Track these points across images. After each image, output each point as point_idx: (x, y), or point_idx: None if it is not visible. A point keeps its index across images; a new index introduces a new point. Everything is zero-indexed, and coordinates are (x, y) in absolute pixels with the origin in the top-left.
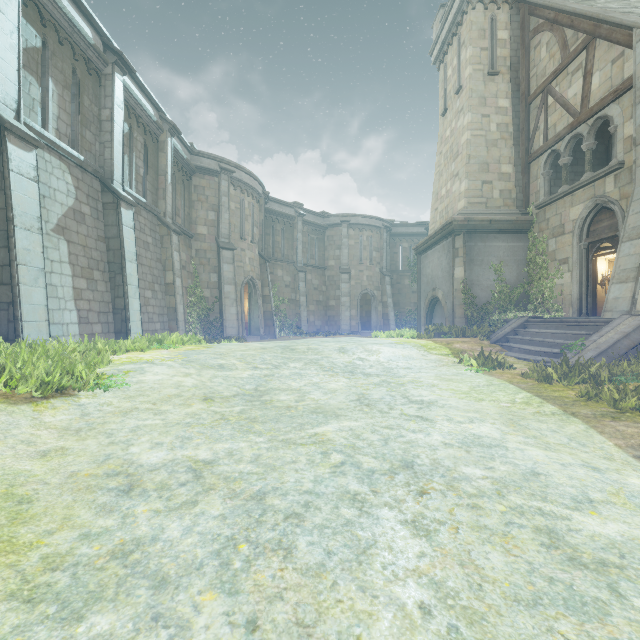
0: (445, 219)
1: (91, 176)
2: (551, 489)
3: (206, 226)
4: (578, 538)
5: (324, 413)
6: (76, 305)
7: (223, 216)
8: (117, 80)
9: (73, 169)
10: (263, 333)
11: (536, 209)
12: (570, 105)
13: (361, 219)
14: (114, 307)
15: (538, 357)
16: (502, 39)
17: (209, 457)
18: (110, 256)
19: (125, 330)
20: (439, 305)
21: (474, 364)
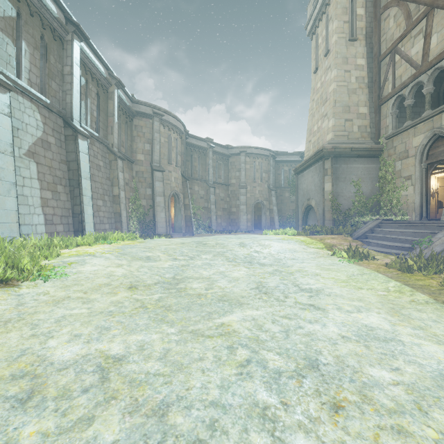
0: (317, 148)
1: (56, 115)
2: None
3: (143, 154)
4: None
5: (229, 301)
6: (43, 211)
7: (155, 147)
8: (75, 45)
9: (41, 109)
10: (184, 231)
11: (386, 139)
12: (413, 60)
13: (254, 150)
14: (73, 212)
15: (393, 250)
16: (359, 14)
17: (120, 352)
18: (70, 174)
19: (81, 229)
20: (312, 211)
21: (345, 256)
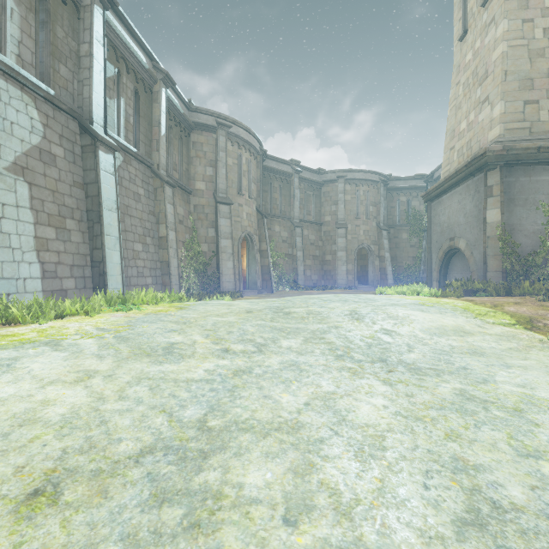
0: (467, 156)
1: (66, 116)
2: None
3: (204, 182)
4: None
5: None
6: (39, 257)
7: (220, 171)
8: (97, 13)
9: (41, 104)
10: (260, 287)
11: None
12: None
13: (358, 174)
14: (92, 260)
15: None
16: None
17: None
18: (88, 204)
19: (103, 285)
20: (458, 257)
21: None
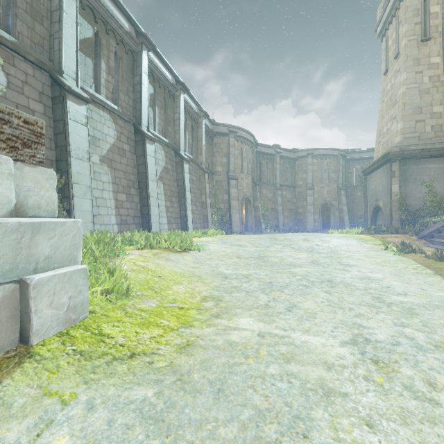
0: (386, 149)
1: (171, 149)
2: (391, 291)
3: (221, 166)
4: (388, 299)
5: (294, 265)
6: (166, 214)
7: (231, 159)
8: (181, 97)
9: (164, 147)
10: (254, 230)
11: None
12: None
13: (322, 151)
14: (180, 215)
15: None
16: (434, 12)
17: (248, 273)
18: (179, 189)
19: (185, 227)
20: (381, 211)
21: (395, 250)
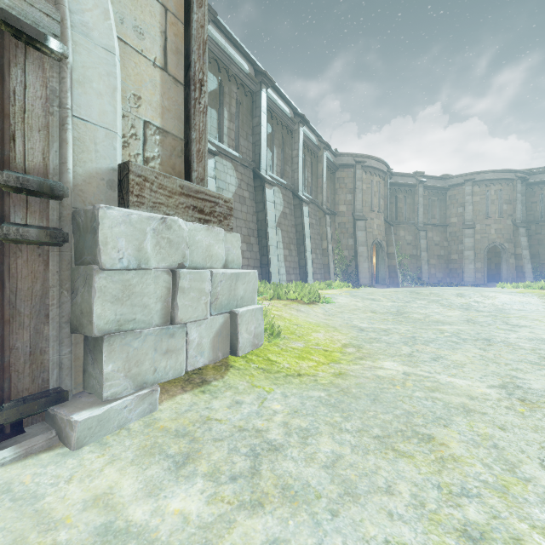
0: None
1: (288, 191)
2: None
3: (345, 205)
4: None
5: (442, 323)
6: (285, 264)
7: (357, 196)
8: (300, 131)
9: (282, 190)
10: (388, 283)
11: None
12: None
13: (488, 175)
14: (299, 265)
15: None
16: None
17: (386, 328)
18: (297, 235)
19: (305, 278)
20: None
21: None
